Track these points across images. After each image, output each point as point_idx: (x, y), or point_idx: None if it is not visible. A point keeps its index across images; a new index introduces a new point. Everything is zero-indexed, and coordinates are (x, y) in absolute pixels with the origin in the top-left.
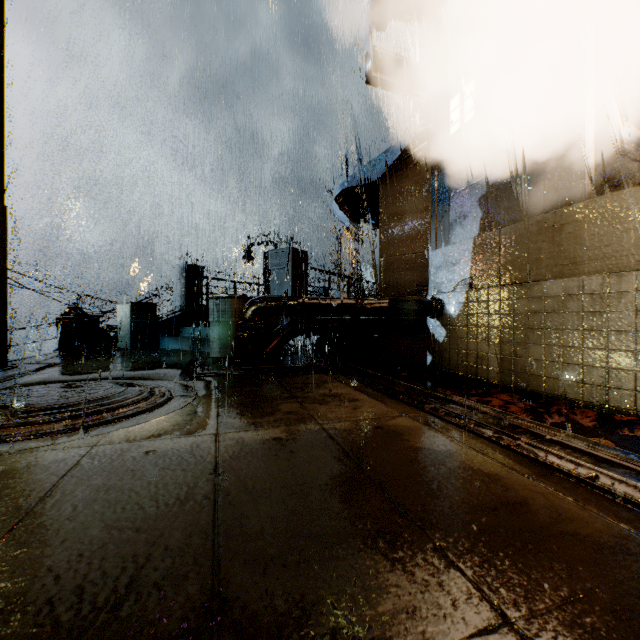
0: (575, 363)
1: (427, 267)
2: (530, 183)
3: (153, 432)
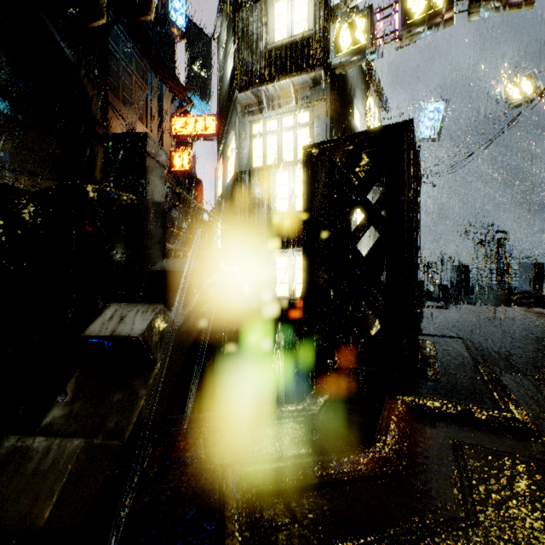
0: None
1: None
2: None
3: None
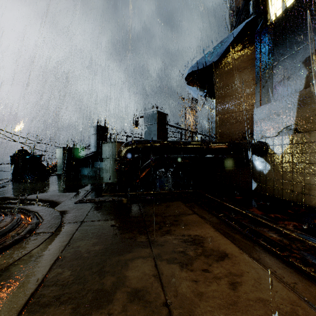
0: None
1: (252, 120)
2: None
3: None
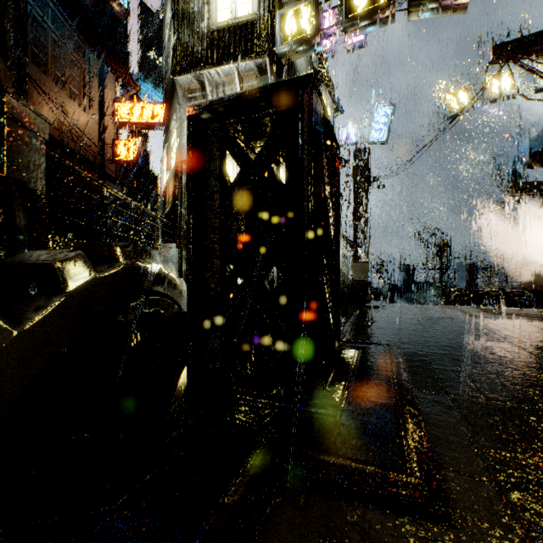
0: None
1: None
2: None
3: None
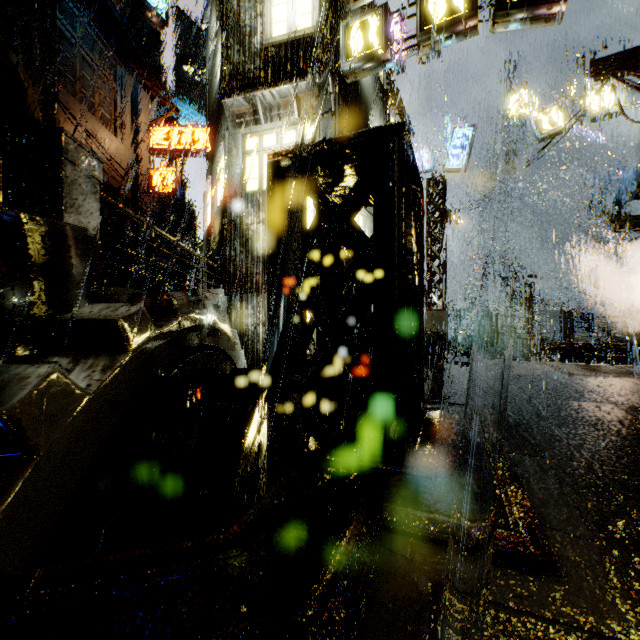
0: None
1: None
2: None
3: None
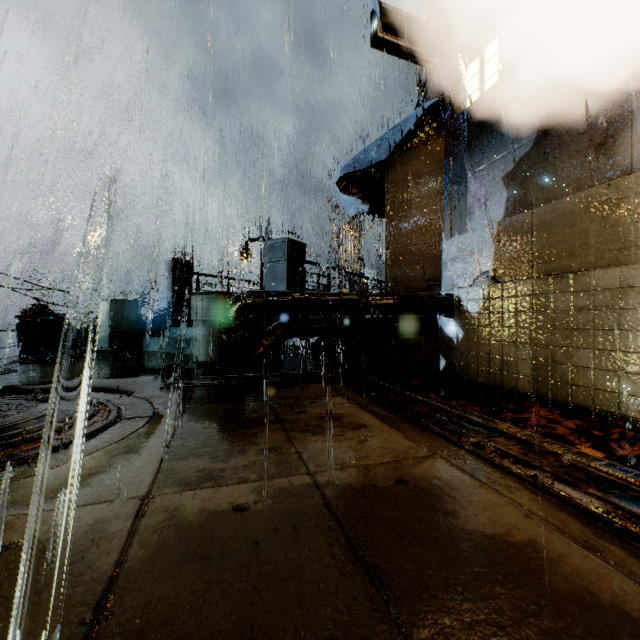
0: (638, 373)
1: (440, 259)
2: (572, 152)
3: (47, 492)
